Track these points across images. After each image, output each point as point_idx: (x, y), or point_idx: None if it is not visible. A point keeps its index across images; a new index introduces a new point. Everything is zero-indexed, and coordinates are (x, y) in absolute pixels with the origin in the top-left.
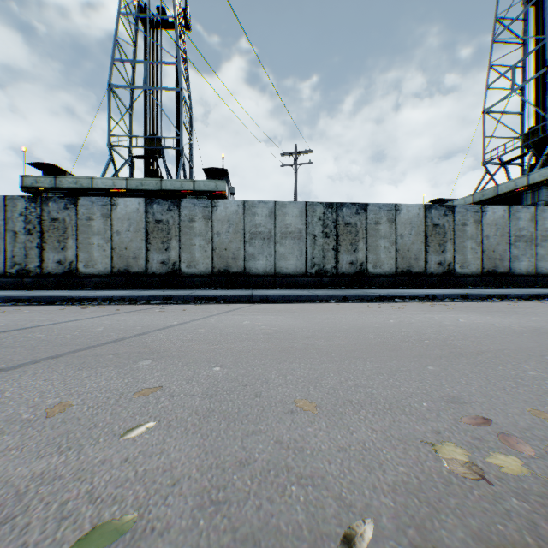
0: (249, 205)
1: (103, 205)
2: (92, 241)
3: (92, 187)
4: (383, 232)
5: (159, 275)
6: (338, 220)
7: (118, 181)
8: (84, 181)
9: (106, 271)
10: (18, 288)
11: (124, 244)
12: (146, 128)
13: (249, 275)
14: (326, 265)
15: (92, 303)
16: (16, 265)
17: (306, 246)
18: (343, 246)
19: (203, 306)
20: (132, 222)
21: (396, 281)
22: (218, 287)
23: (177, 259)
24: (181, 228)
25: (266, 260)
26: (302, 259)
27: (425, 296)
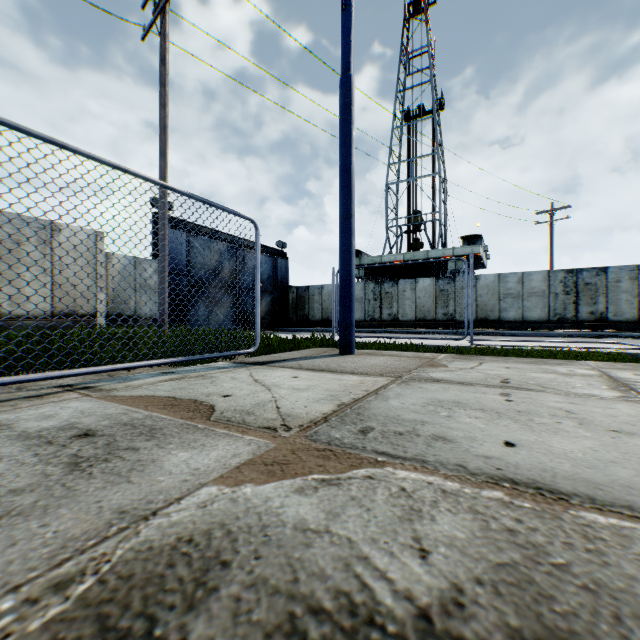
0: (502, 276)
1: (410, 283)
2: (405, 303)
3: (381, 262)
4: (622, 288)
5: (442, 321)
6: (577, 281)
7: (397, 256)
8: (376, 258)
9: (412, 319)
10: (371, 328)
11: (422, 304)
12: (408, 205)
13: (502, 321)
14: (566, 315)
15: (420, 334)
16: (369, 316)
17: (548, 301)
18: (582, 300)
19: (477, 336)
20: (426, 291)
21: (636, 326)
22: (480, 329)
23: (453, 312)
24: (455, 293)
25: (515, 312)
26: (544, 310)
27: (638, 336)
